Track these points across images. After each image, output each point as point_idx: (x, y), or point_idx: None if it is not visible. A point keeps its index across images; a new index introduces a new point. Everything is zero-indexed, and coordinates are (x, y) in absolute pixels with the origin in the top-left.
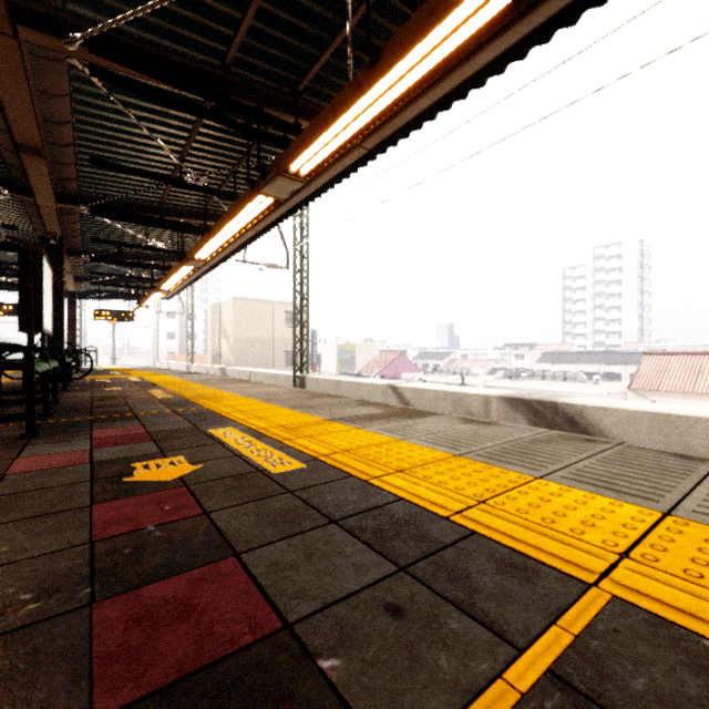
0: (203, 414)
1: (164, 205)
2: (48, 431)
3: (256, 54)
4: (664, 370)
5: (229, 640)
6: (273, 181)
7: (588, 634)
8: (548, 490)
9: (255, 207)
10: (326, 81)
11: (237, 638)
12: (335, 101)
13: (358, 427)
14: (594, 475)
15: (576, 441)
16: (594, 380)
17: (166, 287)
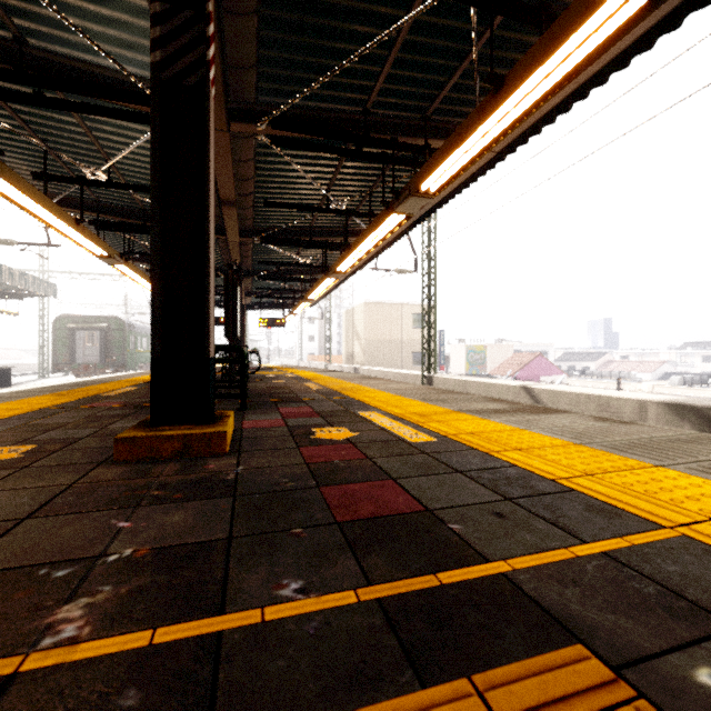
0: (350, 402)
1: (312, 228)
2: (251, 407)
3: (391, 94)
4: None
5: (396, 510)
6: (405, 201)
7: (646, 546)
8: (665, 474)
9: (388, 224)
10: (453, 100)
11: (400, 510)
12: (461, 127)
13: (483, 417)
14: None
15: None
16: None
17: (312, 297)
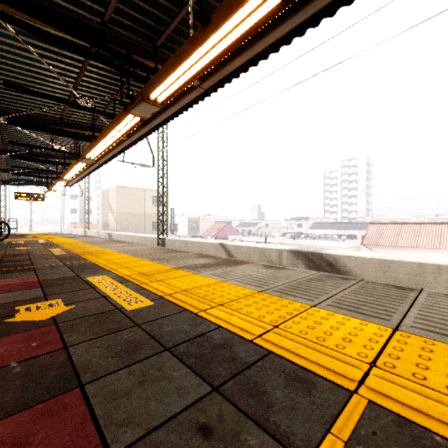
0: (86, 266)
1: (64, 120)
2: None
3: (126, 17)
4: (380, 233)
5: None
6: (138, 104)
7: (354, 439)
8: (320, 315)
9: (127, 123)
10: (176, 40)
11: None
12: (180, 50)
13: (195, 272)
14: (348, 303)
15: (335, 279)
16: (342, 239)
17: (67, 177)
